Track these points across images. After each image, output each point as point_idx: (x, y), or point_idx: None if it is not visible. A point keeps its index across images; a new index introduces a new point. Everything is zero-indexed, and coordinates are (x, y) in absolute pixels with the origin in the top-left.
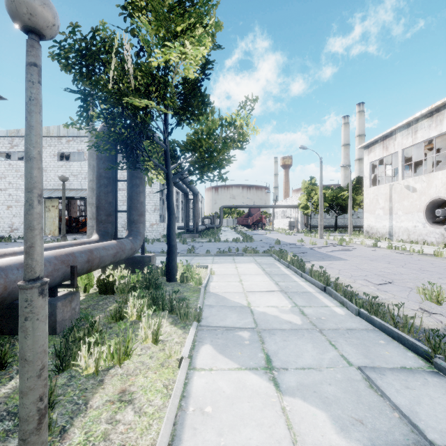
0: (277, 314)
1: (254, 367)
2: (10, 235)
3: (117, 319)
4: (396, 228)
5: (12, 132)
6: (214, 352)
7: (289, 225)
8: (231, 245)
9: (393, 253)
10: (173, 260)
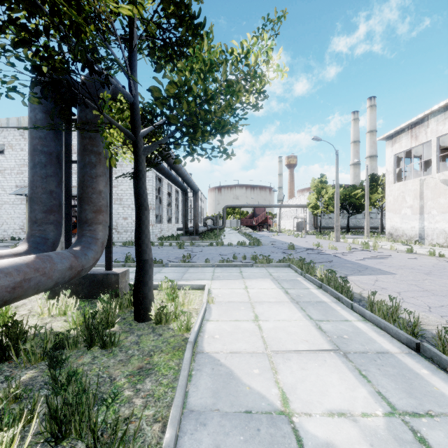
0: None
1: None
2: None
3: None
4: (428, 230)
5: None
6: None
7: (296, 226)
8: (236, 250)
9: (442, 262)
10: (146, 284)
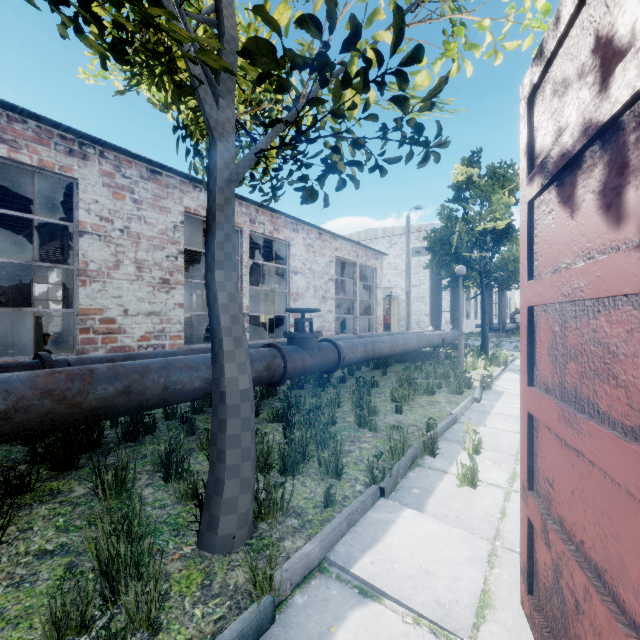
0: None
1: None
2: None
3: None
4: None
5: None
6: (513, 373)
7: None
8: None
9: None
10: (486, 345)
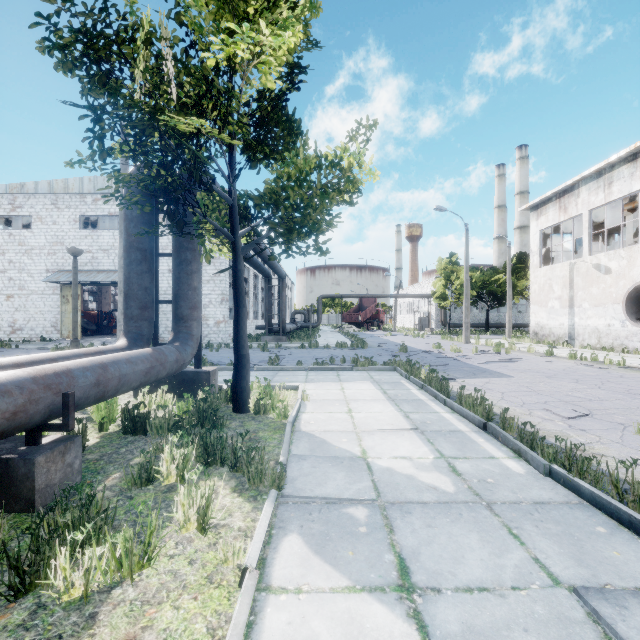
0: (411, 473)
1: (378, 586)
2: (11, 338)
3: (143, 482)
4: (579, 328)
5: (13, 188)
6: (306, 552)
7: (418, 323)
8: (334, 353)
9: (579, 365)
10: (244, 378)
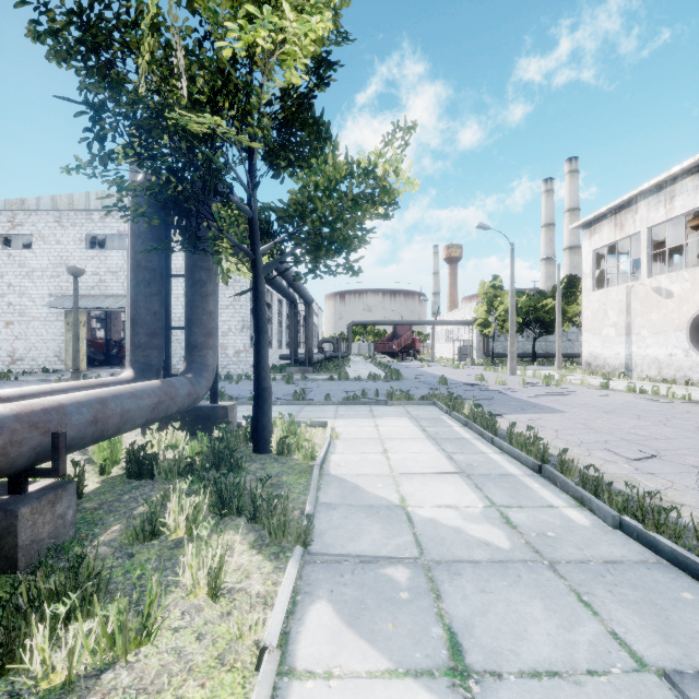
0: (458, 525)
1: (426, 669)
2: (11, 369)
3: (147, 536)
4: (637, 358)
5: (13, 203)
6: (337, 624)
7: (458, 353)
8: (367, 386)
9: (639, 399)
10: (265, 414)
